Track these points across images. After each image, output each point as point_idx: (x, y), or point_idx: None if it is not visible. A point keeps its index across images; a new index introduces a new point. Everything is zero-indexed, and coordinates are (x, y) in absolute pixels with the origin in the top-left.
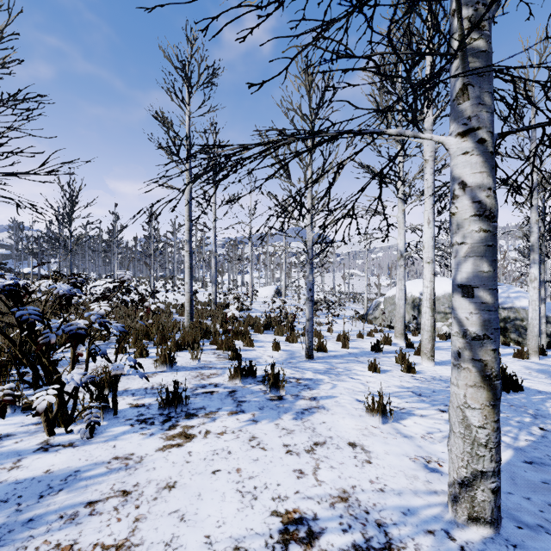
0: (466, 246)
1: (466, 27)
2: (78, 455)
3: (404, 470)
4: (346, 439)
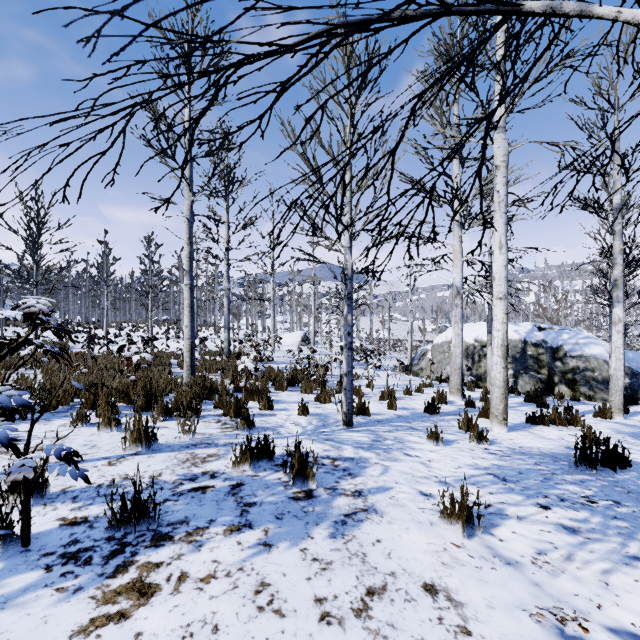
0: None
1: None
2: None
3: None
4: (418, 576)
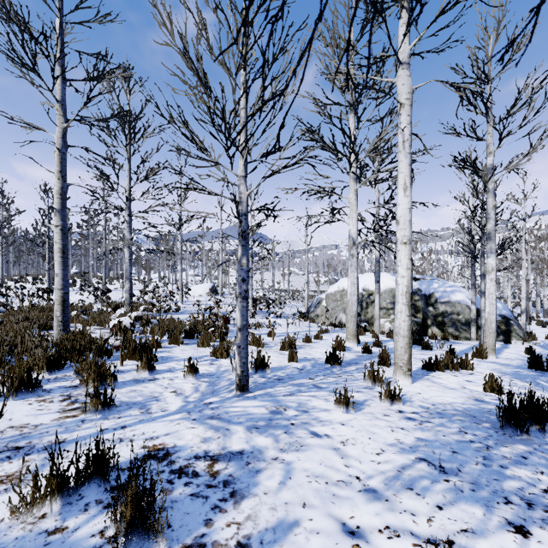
0: None
1: None
2: None
3: None
4: None
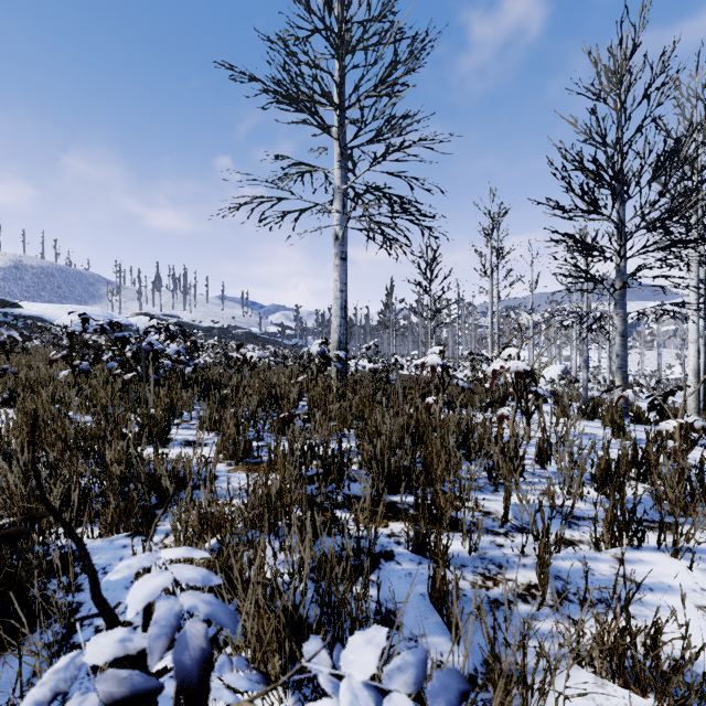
0: (616, 344)
1: (616, 286)
2: None
3: None
4: None
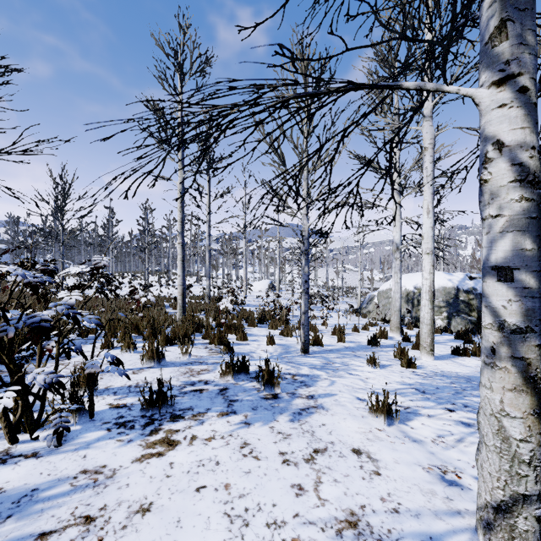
0: (503, 219)
1: None
2: (40, 469)
3: (418, 483)
4: (349, 445)
